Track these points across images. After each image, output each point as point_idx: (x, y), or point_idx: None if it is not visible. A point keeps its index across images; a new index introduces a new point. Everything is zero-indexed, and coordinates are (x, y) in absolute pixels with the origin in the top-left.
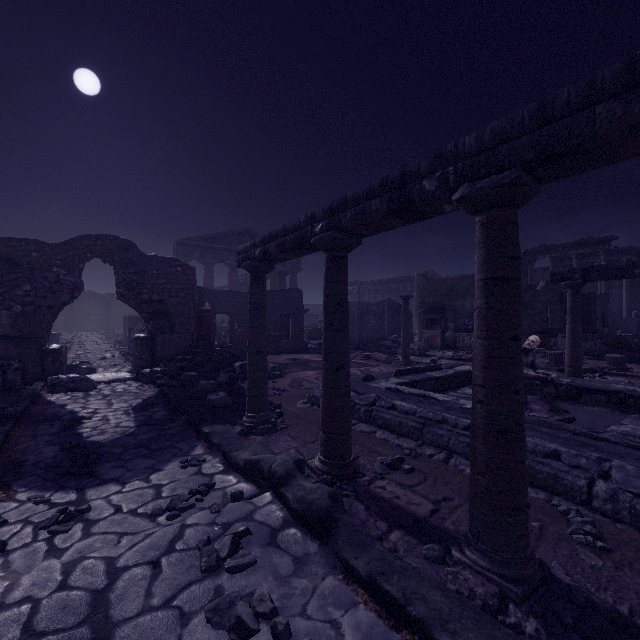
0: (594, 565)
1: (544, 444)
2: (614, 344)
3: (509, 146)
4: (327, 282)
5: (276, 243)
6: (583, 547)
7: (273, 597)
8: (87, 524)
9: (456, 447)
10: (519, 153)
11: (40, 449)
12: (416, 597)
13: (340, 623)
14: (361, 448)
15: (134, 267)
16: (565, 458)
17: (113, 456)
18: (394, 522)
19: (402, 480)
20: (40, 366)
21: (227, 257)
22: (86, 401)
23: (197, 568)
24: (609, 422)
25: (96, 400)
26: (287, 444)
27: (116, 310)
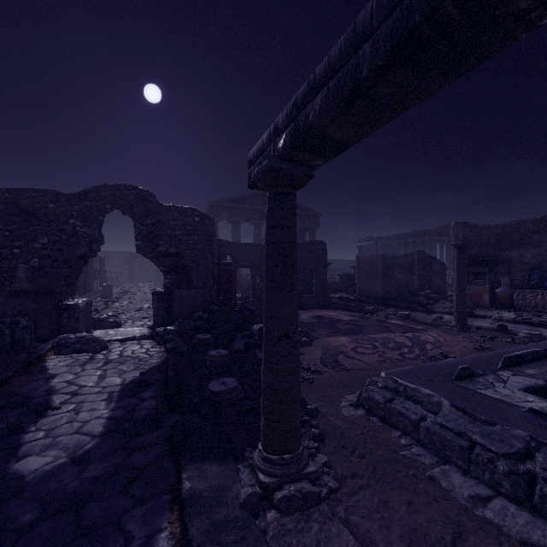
0: None
1: None
2: None
3: None
4: None
5: (326, 91)
6: None
7: None
8: None
9: None
10: None
11: None
12: None
13: None
14: None
15: (151, 218)
16: None
17: (3, 543)
18: None
19: None
20: (56, 322)
21: (252, 216)
22: (80, 370)
23: None
24: None
25: (91, 369)
26: None
27: None
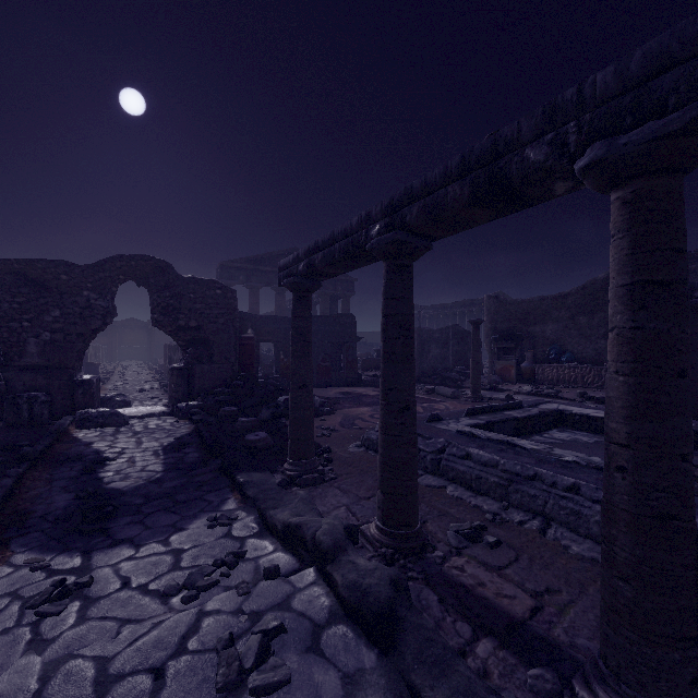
0: None
1: None
2: None
3: (677, 73)
4: (386, 299)
5: (323, 254)
6: None
7: None
8: (85, 603)
9: (555, 514)
10: (697, 81)
11: (53, 497)
12: None
13: None
14: (429, 509)
15: (170, 290)
16: None
17: (132, 508)
18: (480, 625)
19: (486, 558)
20: (70, 399)
21: (273, 280)
22: (114, 439)
23: (212, 683)
24: None
25: (125, 438)
26: (336, 500)
27: (159, 338)
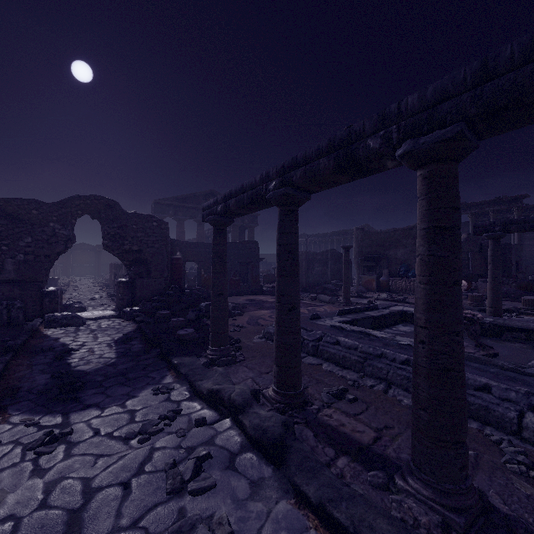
0: (529, 495)
1: (475, 378)
2: (528, 288)
3: (451, 103)
4: (280, 233)
5: (235, 200)
6: (517, 476)
7: (231, 520)
8: (69, 446)
9: (394, 379)
10: (461, 109)
11: (34, 377)
12: (364, 525)
13: None
14: (309, 379)
15: (117, 222)
16: (495, 391)
17: (95, 384)
18: (340, 449)
19: (346, 409)
20: (39, 305)
21: (196, 214)
22: (76, 335)
23: (163, 490)
24: (530, 357)
25: (84, 334)
26: (245, 374)
27: (105, 259)
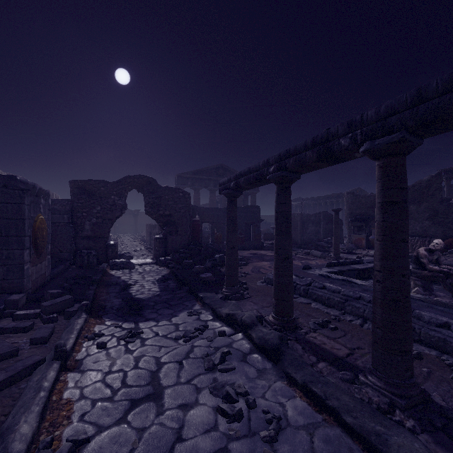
0: None
1: (437, 317)
2: None
3: (397, 117)
4: (277, 204)
5: (244, 178)
6: None
7: (245, 387)
8: (142, 340)
9: (369, 316)
10: (404, 121)
11: (112, 300)
12: (332, 397)
13: (285, 405)
14: (300, 313)
15: (155, 194)
16: None
17: (150, 306)
18: (321, 357)
19: (328, 334)
20: (105, 254)
21: (208, 184)
22: (130, 275)
23: (202, 367)
24: None
25: (136, 275)
26: (251, 307)
27: (140, 220)
